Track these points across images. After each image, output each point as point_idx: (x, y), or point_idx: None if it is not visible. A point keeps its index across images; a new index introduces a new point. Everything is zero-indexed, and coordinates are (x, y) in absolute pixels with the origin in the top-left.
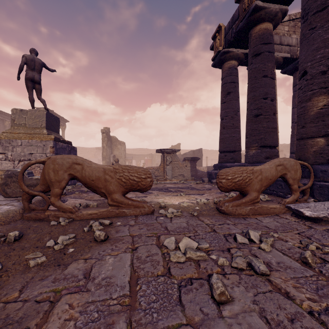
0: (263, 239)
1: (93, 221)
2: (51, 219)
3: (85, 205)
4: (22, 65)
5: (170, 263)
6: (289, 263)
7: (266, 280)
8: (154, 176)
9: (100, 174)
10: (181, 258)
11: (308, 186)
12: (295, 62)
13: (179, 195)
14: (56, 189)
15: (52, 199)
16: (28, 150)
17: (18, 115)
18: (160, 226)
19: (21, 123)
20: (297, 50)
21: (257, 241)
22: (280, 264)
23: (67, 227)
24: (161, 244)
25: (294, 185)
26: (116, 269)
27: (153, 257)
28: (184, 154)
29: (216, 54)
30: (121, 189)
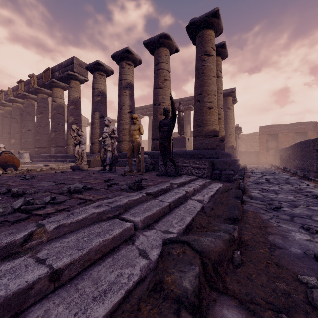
0: None
1: None
2: None
3: None
4: None
5: None
6: None
7: None
8: None
9: None
10: None
11: None
12: None
13: None
14: None
15: None
16: None
17: None
18: None
19: None
20: None
21: None
22: None
23: None
24: None
25: None
26: None
27: None
28: None
29: None
30: None
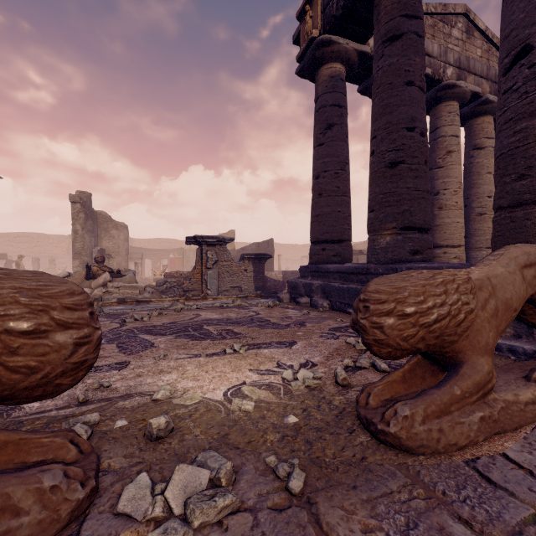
0: None
1: None
2: None
3: None
4: None
5: None
6: None
7: None
8: (182, 290)
9: None
10: None
11: None
12: (436, 89)
13: (228, 352)
14: None
15: None
16: None
17: None
18: None
19: None
20: (441, 66)
21: None
22: None
23: None
24: None
25: None
26: None
27: None
28: (241, 250)
29: (306, 46)
30: None
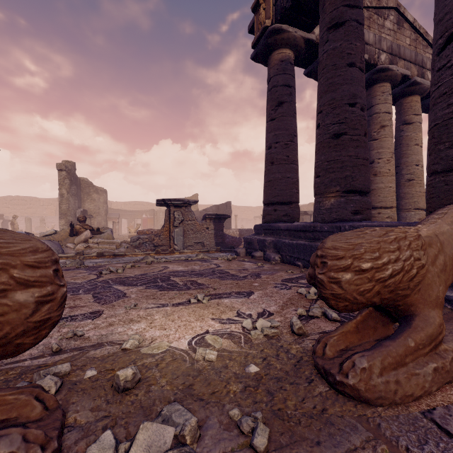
0: None
1: None
2: None
3: None
4: None
5: None
6: None
7: None
8: (152, 245)
9: None
10: None
11: None
12: (372, 72)
13: (193, 302)
14: None
15: None
16: None
17: None
18: None
19: None
20: (376, 52)
21: None
22: None
23: None
24: None
25: None
26: None
27: None
28: (204, 211)
29: (260, 34)
30: None
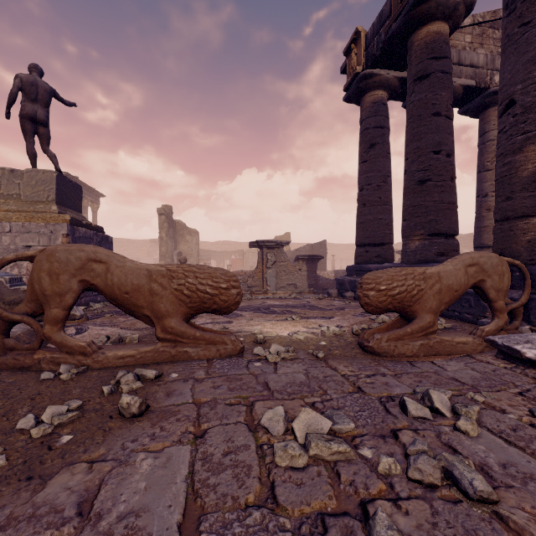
0: (460, 409)
1: (123, 372)
2: (44, 368)
3: (116, 338)
4: (15, 91)
5: (276, 471)
6: (526, 467)
7: (492, 517)
8: (246, 286)
9: (141, 281)
10: (299, 459)
11: (521, 302)
12: (483, 96)
13: (289, 319)
14: (55, 310)
15: (46, 328)
16: (22, 241)
17: (7, 180)
18: (255, 381)
19: (11, 193)
20: (487, 74)
21: (448, 413)
22: (510, 469)
23: (71, 384)
24: (256, 423)
25: (499, 302)
26: (155, 488)
27: (238, 456)
28: (296, 251)
29: (352, 80)
30: (181, 309)
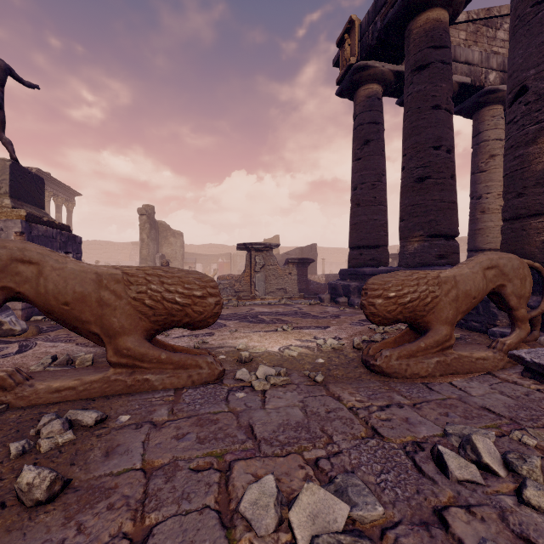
0: (520, 466)
1: (50, 416)
2: None
3: (63, 360)
4: None
5: None
6: None
7: None
8: (233, 291)
9: (87, 288)
10: None
11: (541, 310)
12: (478, 94)
13: (279, 330)
14: None
15: None
16: None
17: None
18: (235, 424)
19: None
20: (482, 72)
21: (502, 471)
22: None
23: None
24: (233, 509)
25: (521, 310)
26: None
27: None
28: (285, 254)
29: (345, 72)
30: (141, 324)
